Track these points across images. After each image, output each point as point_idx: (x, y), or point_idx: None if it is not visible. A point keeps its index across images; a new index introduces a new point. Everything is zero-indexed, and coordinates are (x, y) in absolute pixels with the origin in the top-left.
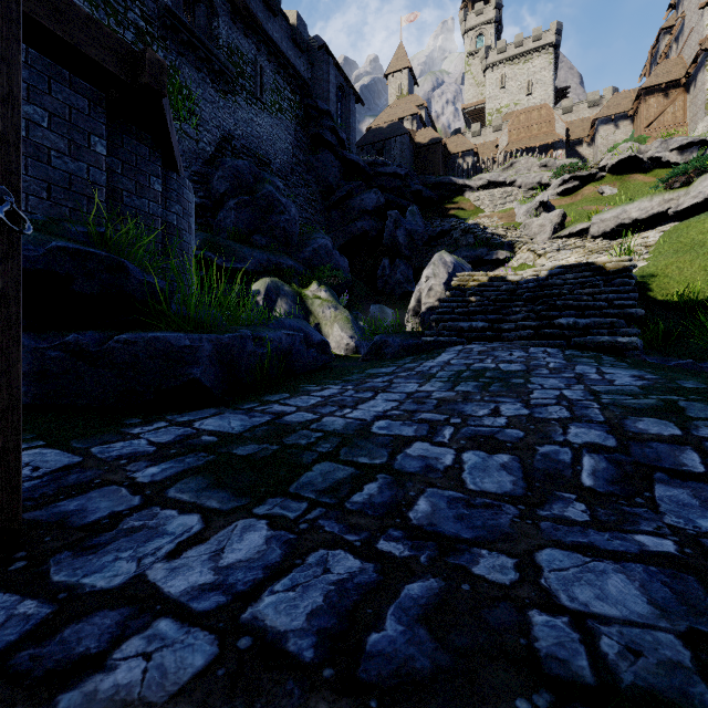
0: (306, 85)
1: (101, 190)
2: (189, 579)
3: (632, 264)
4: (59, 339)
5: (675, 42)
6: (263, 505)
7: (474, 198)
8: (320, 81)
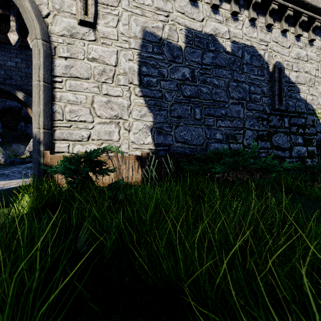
0: None
1: None
2: None
3: None
4: None
5: None
6: None
7: None
8: None
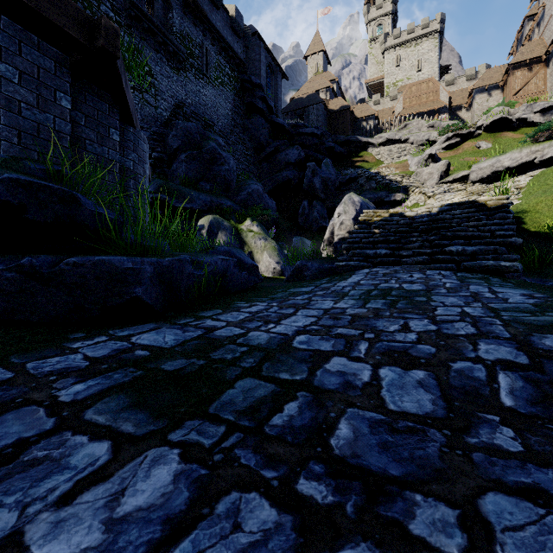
0: (243, 64)
1: (65, 138)
2: (72, 539)
3: (509, 202)
4: (14, 261)
5: (537, 27)
6: (180, 428)
7: (375, 153)
8: (253, 61)
